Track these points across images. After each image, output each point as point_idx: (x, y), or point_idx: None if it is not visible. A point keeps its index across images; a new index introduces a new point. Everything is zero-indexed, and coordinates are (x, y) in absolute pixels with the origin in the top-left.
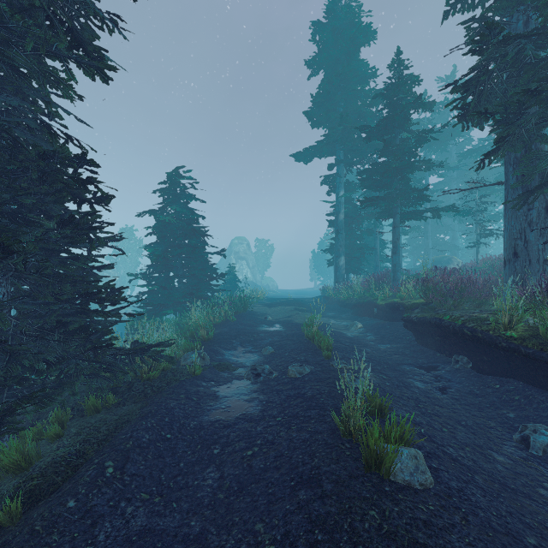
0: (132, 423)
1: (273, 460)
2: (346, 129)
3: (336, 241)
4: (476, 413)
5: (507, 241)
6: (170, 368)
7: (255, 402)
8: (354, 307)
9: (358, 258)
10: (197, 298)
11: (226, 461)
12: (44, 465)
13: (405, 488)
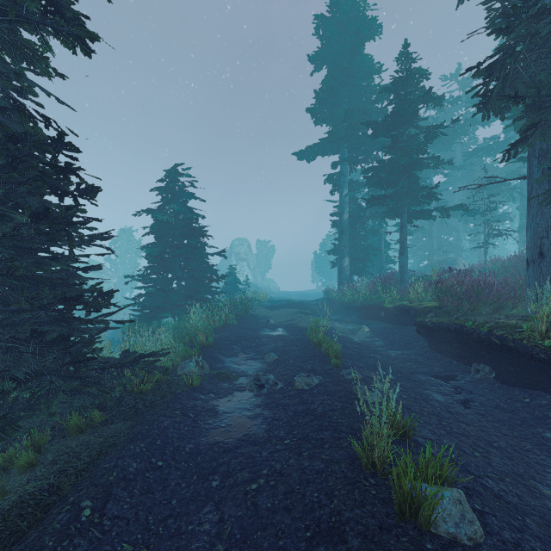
0: (118, 447)
1: (282, 497)
2: (350, 126)
3: (339, 242)
4: (507, 432)
5: (531, 240)
6: (165, 379)
7: (259, 419)
8: (359, 310)
9: (362, 259)
10: (196, 301)
11: (226, 497)
12: (8, 505)
13: (450, 544)
